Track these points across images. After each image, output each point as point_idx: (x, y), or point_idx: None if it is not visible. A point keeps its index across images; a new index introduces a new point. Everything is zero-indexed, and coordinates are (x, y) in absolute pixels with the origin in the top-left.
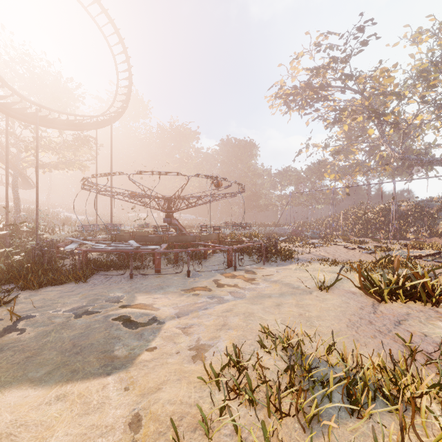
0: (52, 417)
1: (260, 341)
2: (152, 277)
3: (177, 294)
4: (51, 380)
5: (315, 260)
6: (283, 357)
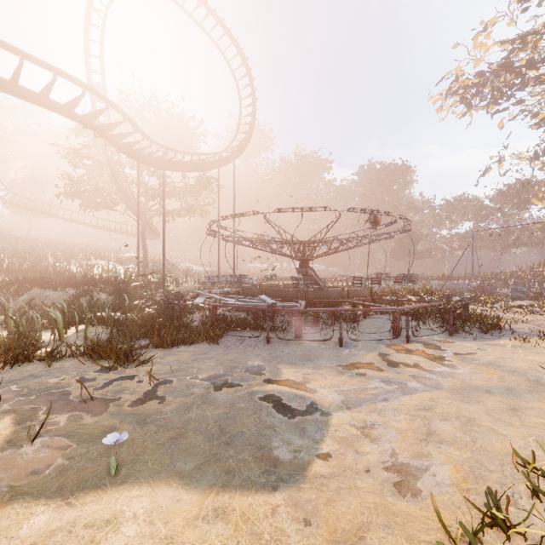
0: None
1: (534, 486)
2: (292, 343)
3: (334, 371)
4: (203, 480)
5: None
6: None
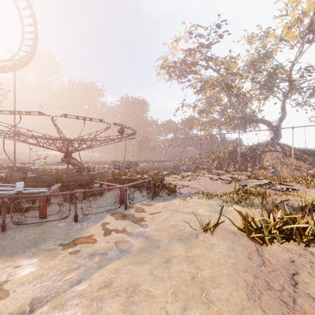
0: None
1: None
2: (32, 225)
3: (49, 255)
4: None
5: (193, 193)
6: None
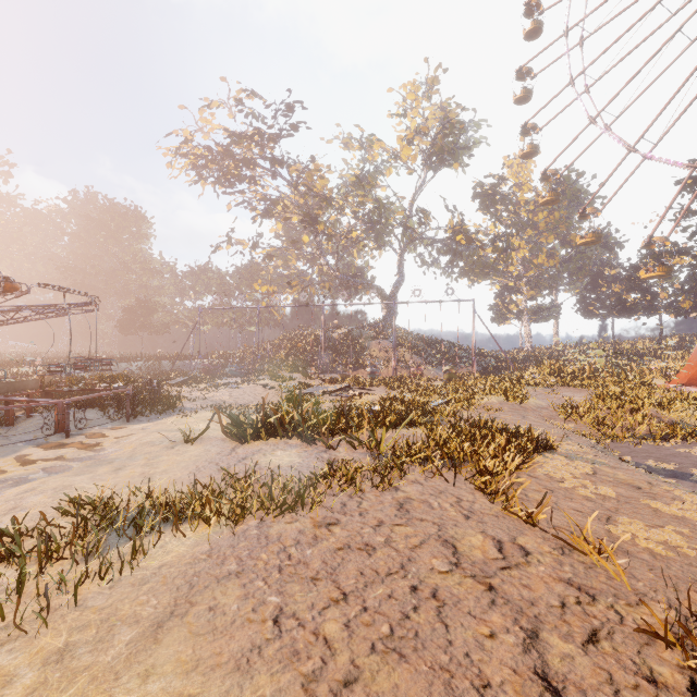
0: None
1: (59, 507)
2: None
3: None
4: None
5: (208, 407)
6: (79, 512)
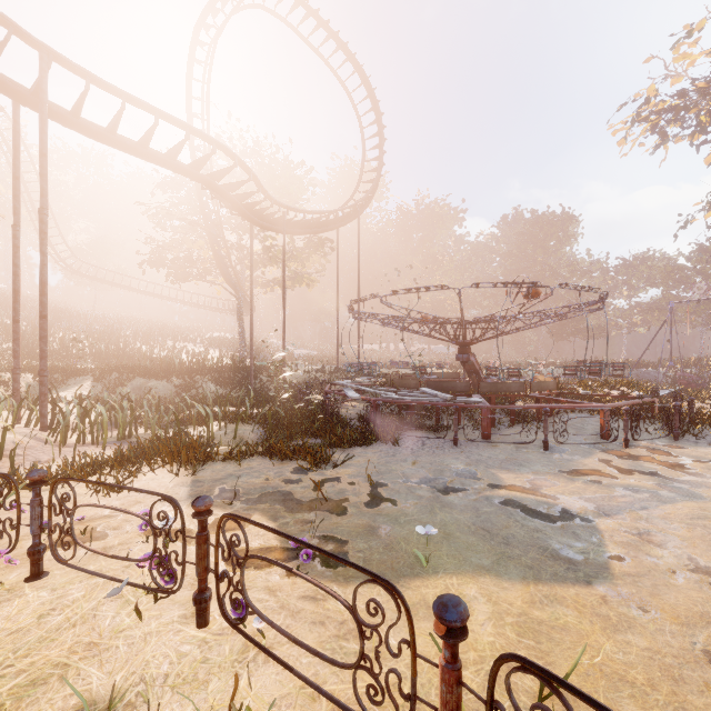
0: (571, 623)
1: None
2: (484, 445)
3: (561, 477)
4: (512, 574)
5: None
6: None
